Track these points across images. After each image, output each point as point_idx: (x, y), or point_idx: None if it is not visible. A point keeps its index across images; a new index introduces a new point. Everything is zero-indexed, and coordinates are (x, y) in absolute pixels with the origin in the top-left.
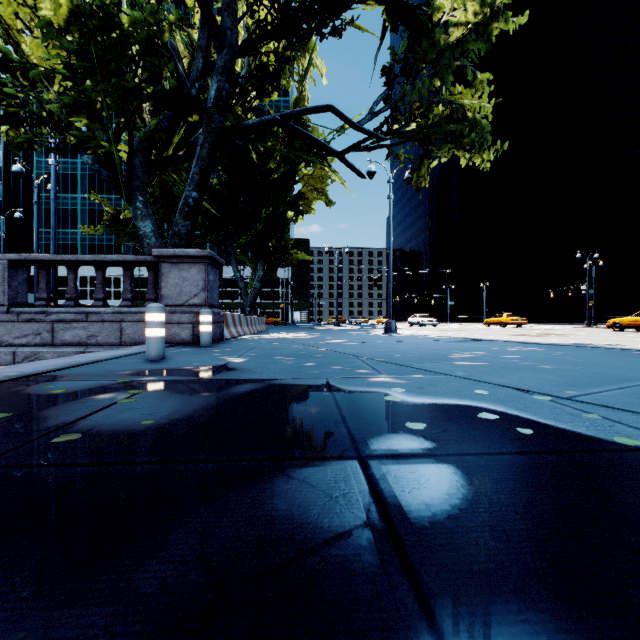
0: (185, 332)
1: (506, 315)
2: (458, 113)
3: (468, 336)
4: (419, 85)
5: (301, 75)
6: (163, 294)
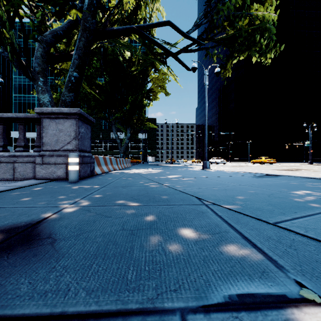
0: (60, 170)
1: (264, 158)
2: (254, 23)
3: (253, 171)
4: (228, 4)
5: (150, 14)
6: (44, 142)
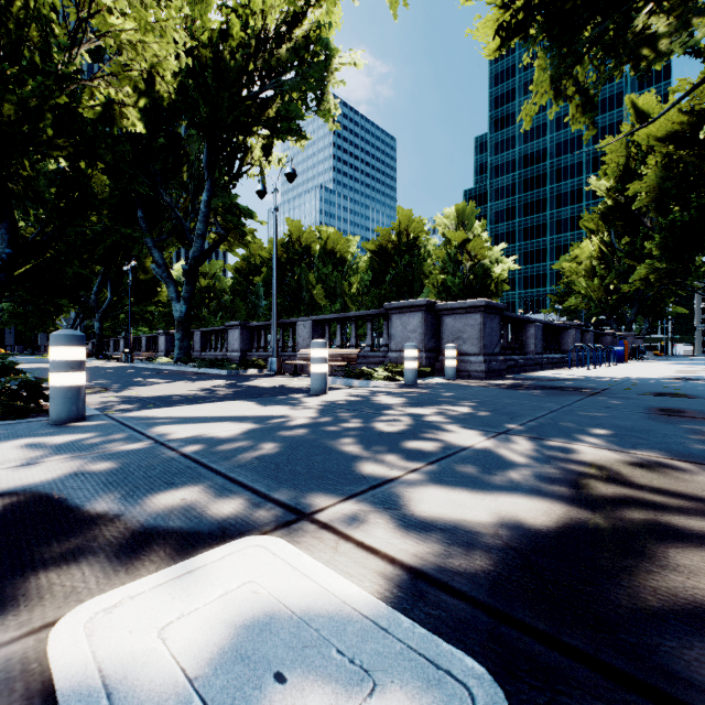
0: None
1: None
2: None
3: None
4: None
5: None
6: None
